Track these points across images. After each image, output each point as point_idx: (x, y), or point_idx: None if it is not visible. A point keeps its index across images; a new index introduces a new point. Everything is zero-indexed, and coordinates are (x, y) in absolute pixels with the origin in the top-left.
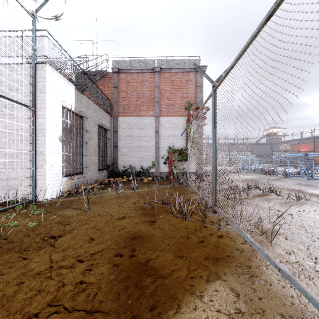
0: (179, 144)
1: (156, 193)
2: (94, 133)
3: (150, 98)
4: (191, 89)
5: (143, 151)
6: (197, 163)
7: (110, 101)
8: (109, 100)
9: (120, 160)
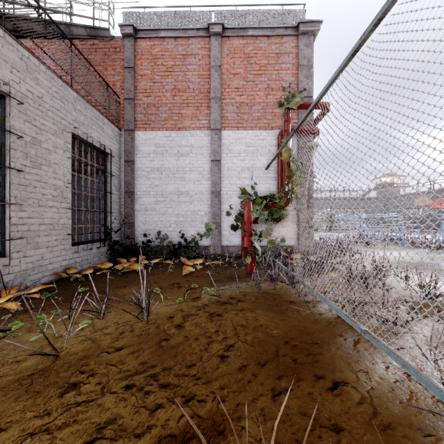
0: (262, 187)
1: (210, 330)
2: (60, 153)
3: (202, 91)
4: (287, 73)
5: (186, 202)
6: (299, 227)
7: (118, 98)
8: (115, 95)
9: (139, 221)
